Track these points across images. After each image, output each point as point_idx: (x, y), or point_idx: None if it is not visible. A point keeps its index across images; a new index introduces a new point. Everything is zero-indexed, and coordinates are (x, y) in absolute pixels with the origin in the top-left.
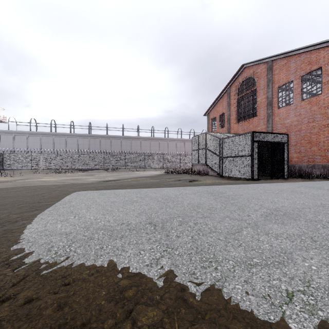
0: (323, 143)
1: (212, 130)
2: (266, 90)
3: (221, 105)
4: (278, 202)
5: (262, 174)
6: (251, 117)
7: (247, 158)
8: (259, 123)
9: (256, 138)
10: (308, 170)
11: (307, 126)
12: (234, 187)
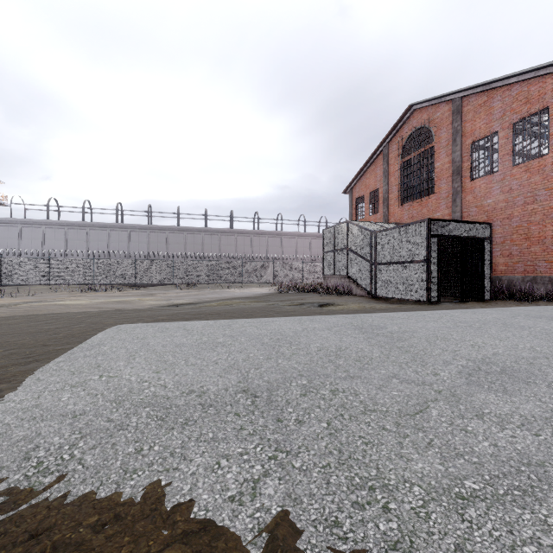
0: (551, 239)
1: (357, 218)
2: (451, 149)
3: (373, 174)
4: (485, 346)
5: (446, 293)
6: (424, 195)
7: (419, 265)
8: (438, 206)
9: (436, 230)
10: (525, 287)
11: (523, 209)
12: (399, 317)
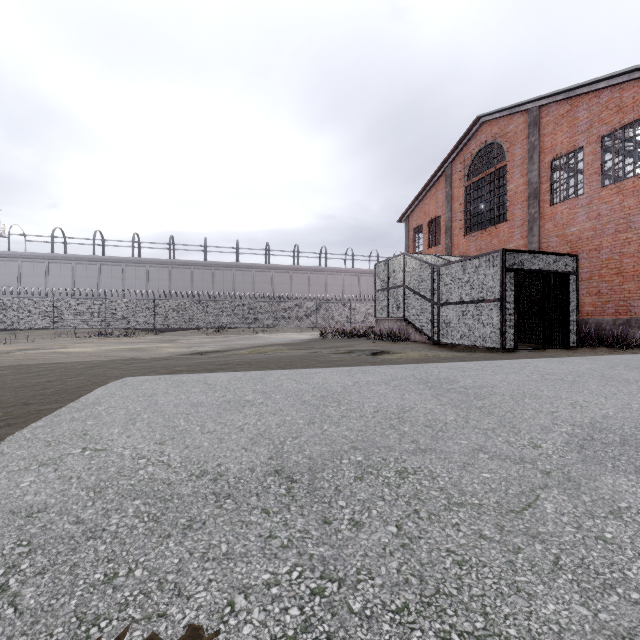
0: None
1: (414, 250)
2: (527, 168)
3: (433, 199)
4: (589, 406)
5: (522, 339)
6: (495, 223)
7: (491, 304)
8: (512, 235)
9: (512, 262)
10: (617, 331)
11: (614, 239)
12: (471, 368)
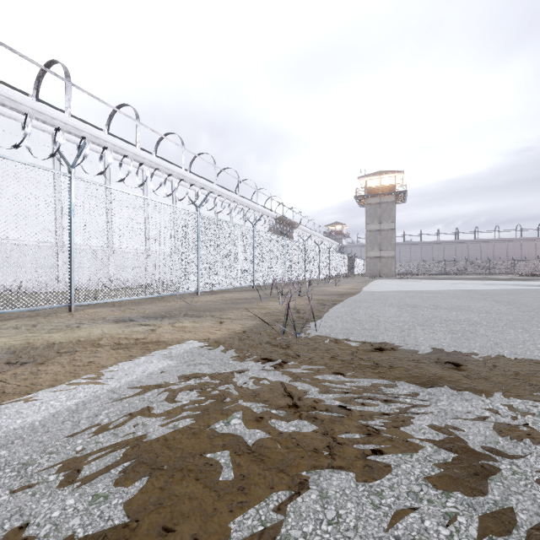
0: None
1: None
2: None
3: None
4: None
5: None
6: None
7: None
8: None
9: None
10: None
11: None
12: None
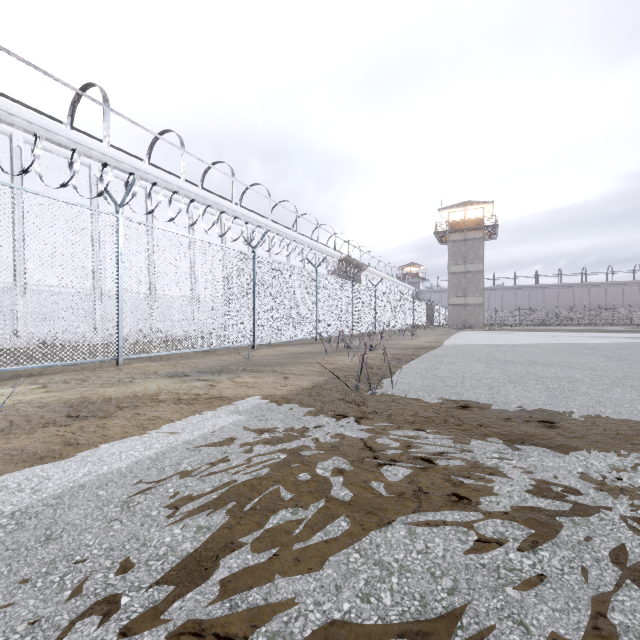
0: None
1: None
2: None
3: None
4: None
5: None
6: None
7: None
8: None
9: None
10: None
11: None
12: None
